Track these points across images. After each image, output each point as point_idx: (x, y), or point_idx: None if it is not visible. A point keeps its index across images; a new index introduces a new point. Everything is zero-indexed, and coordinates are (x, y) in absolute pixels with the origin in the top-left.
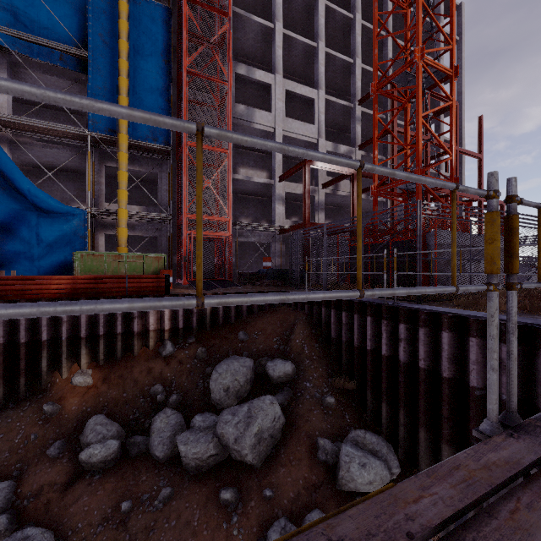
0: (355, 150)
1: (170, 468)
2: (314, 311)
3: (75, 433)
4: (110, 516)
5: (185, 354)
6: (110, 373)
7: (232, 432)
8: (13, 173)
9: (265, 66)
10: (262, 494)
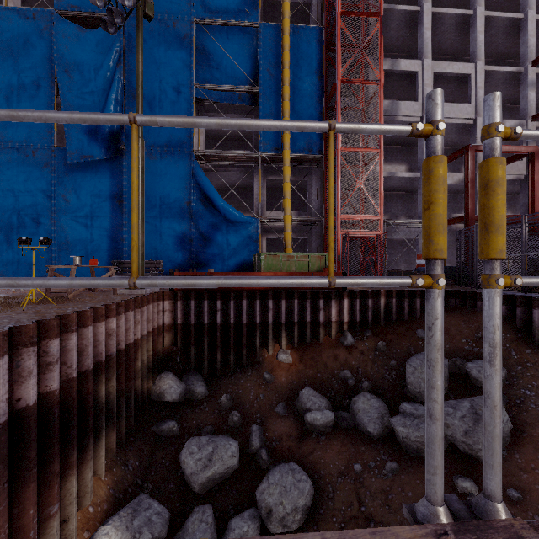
0: (526, 123)
1: (385, 445)
2: (517, 313)
3: (290, 399)
4: (344, 472)
5: (365, 346)
6: (303, 354)
7: (459, 424)
8: (213, 194)
9: (404, 53)
10: (505, 493)
